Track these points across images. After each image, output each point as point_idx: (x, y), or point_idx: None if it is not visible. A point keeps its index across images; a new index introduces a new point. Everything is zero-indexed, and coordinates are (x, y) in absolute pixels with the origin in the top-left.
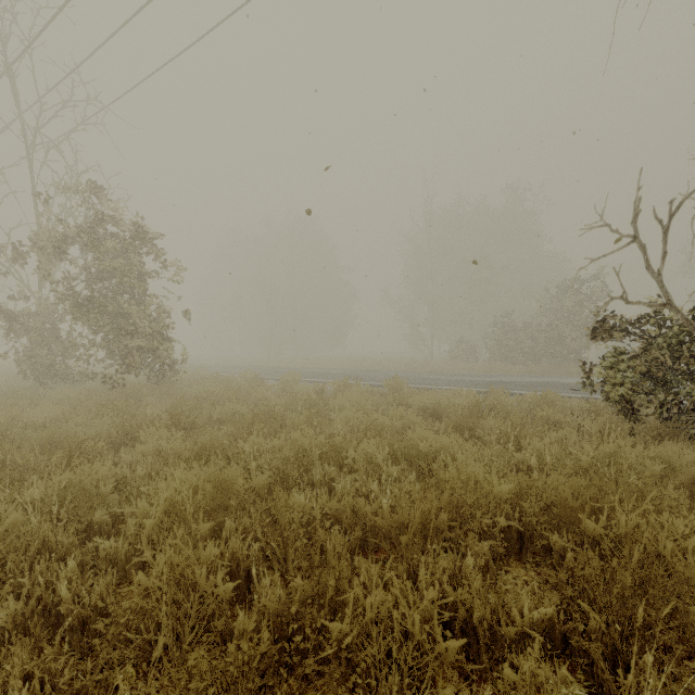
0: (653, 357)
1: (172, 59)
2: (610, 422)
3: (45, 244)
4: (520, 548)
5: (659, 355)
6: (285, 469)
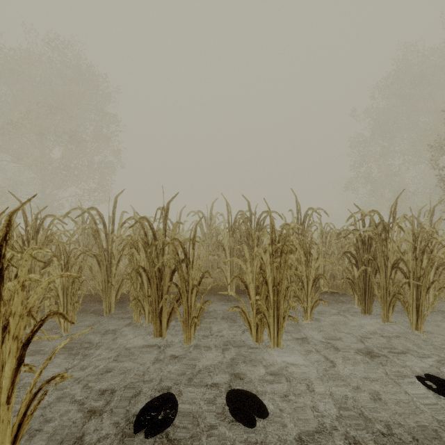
0: None
1: None
2: None
3: None
4: None
5: None
6: None
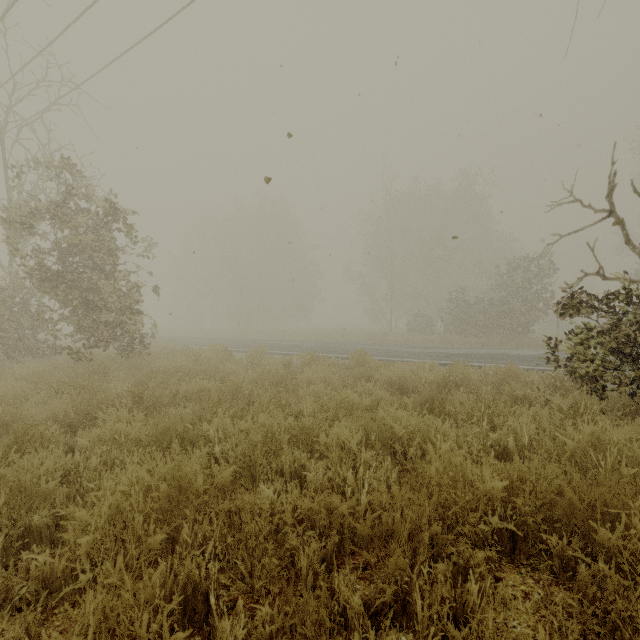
0: (624, 334)
1: (142, 39)
2: (581, 399)
3: (10, 218)
4: (512, 549)
5: (630, 331)
6: (251, 455)
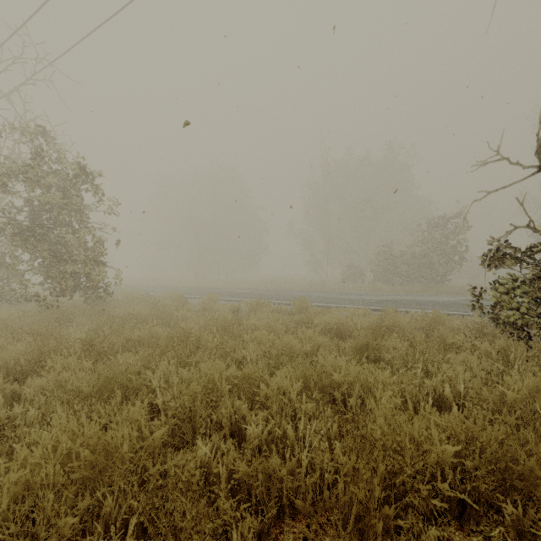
0: None
1: (106, 20)
2: (509, 345)
3: None
4: (461, 514)
5: None
6: (192, 407)
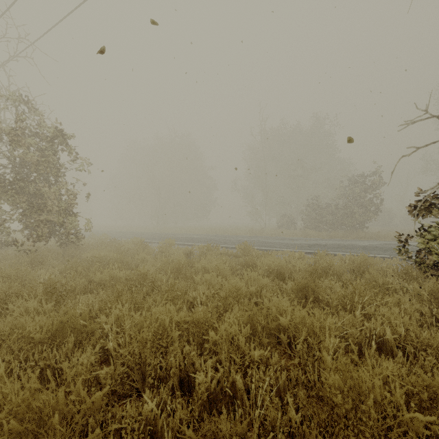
0: None
1: (78, 5)
2: (438, 288)
3: None
4: None
5: None
6: (142, 353)
